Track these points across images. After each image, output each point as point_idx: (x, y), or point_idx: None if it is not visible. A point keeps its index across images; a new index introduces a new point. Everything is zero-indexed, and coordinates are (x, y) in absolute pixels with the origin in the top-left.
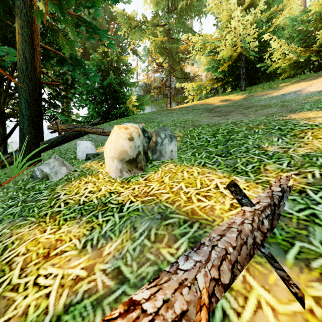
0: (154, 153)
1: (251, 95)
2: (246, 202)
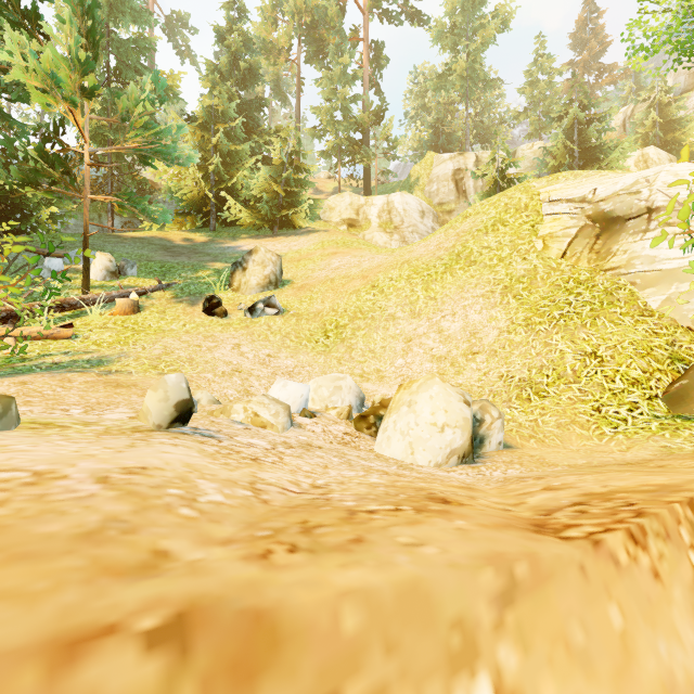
0: (123, 271)
1: (213, 240)
2: (161, 283)
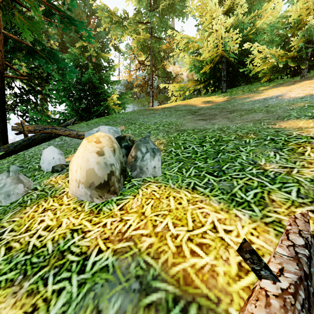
0: (133, 169)
1: (232, 97)
2: (266, 274)
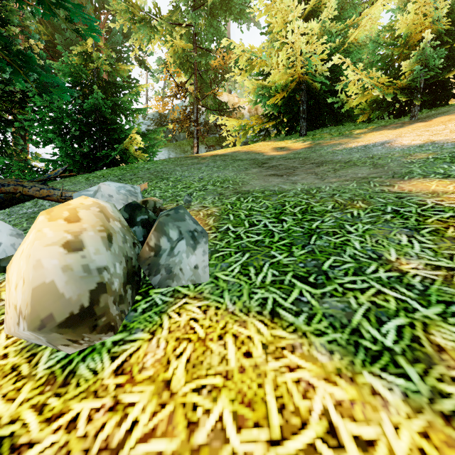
0: (154, 271)
1: (317, 143)
2: None
